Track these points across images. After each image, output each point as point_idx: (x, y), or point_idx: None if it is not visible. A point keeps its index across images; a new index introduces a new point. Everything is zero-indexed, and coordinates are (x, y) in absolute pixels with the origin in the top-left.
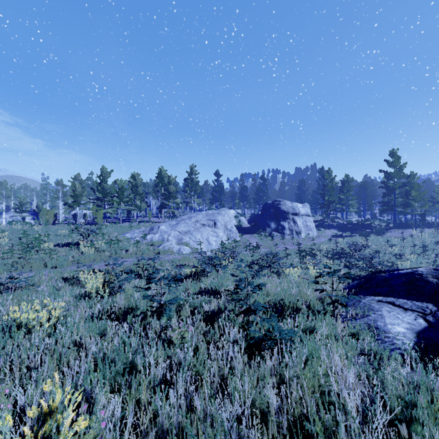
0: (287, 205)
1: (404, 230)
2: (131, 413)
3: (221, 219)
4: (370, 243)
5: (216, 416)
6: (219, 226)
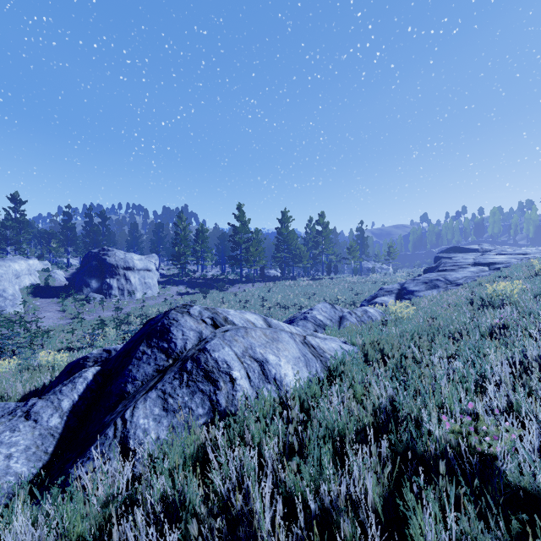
0: (117, 256)
1: (246, 284)
2: None
3: None
4: (210, 300)
5: None
6: None
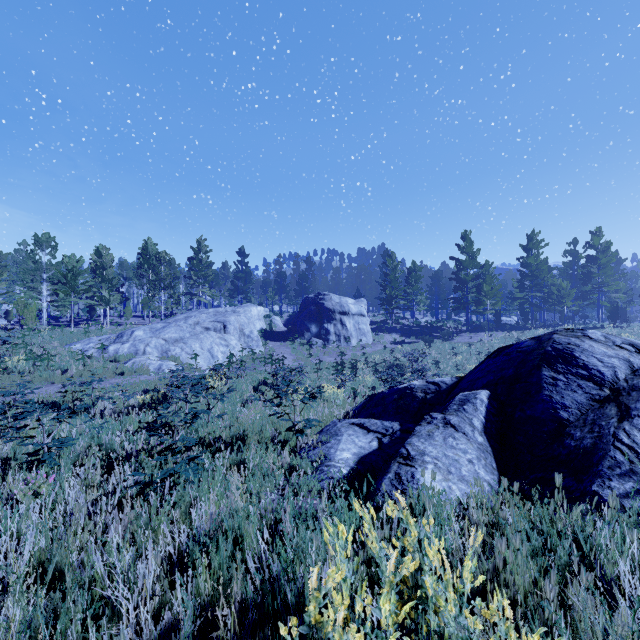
0: (333, 300)
1: (476, 333)
2: None
3: (235, 321)
4: (434, 351)
5: None
6: (232, 330)
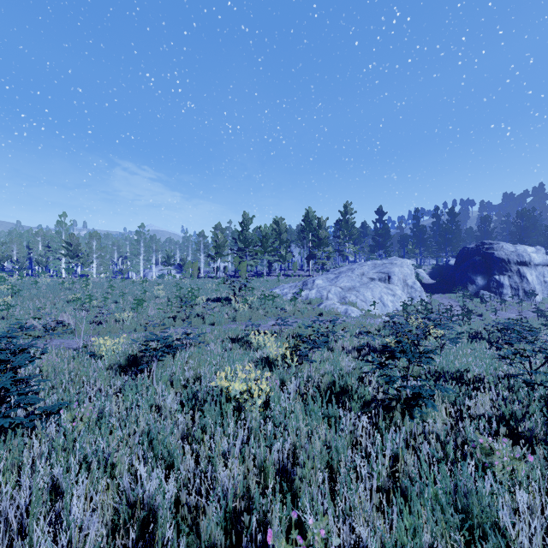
0: (505, 249)
1: None
2: None
3: (399, 272)
4: None
5: None
6: (396, 280)
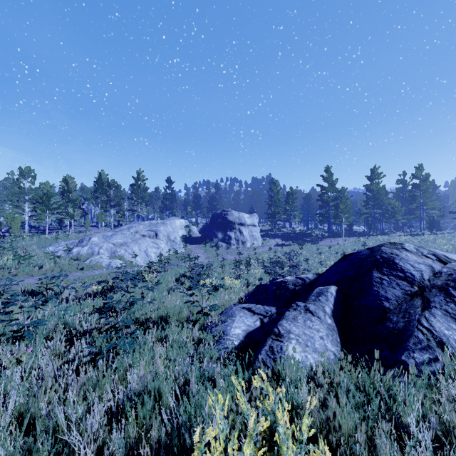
0: (234, 215)
1: (335, 238)
2: None
3: (164, 230)
4: (305, 251)
5: None
6: (161, 236)
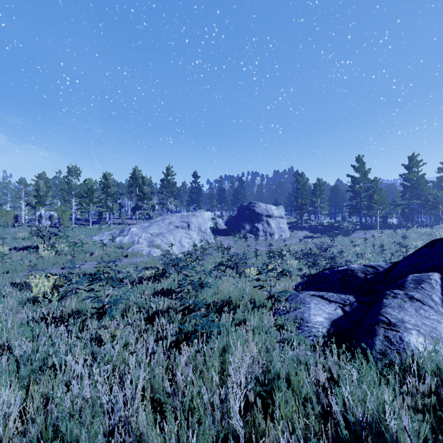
0: (261, 207)
1: (368, 231)
2: (17, 403)
3: (195, 221)
4: (337, 243)
5: (97, 398)
6: (193, 227)
